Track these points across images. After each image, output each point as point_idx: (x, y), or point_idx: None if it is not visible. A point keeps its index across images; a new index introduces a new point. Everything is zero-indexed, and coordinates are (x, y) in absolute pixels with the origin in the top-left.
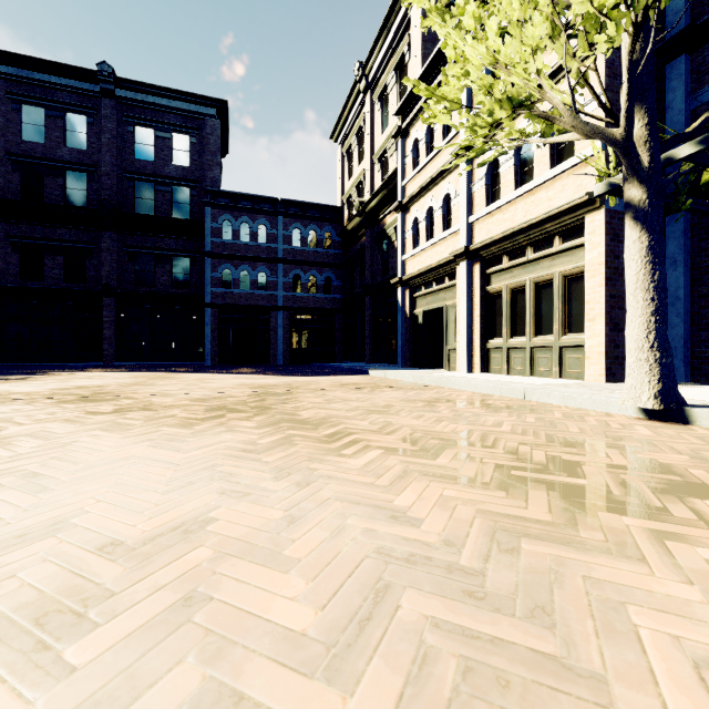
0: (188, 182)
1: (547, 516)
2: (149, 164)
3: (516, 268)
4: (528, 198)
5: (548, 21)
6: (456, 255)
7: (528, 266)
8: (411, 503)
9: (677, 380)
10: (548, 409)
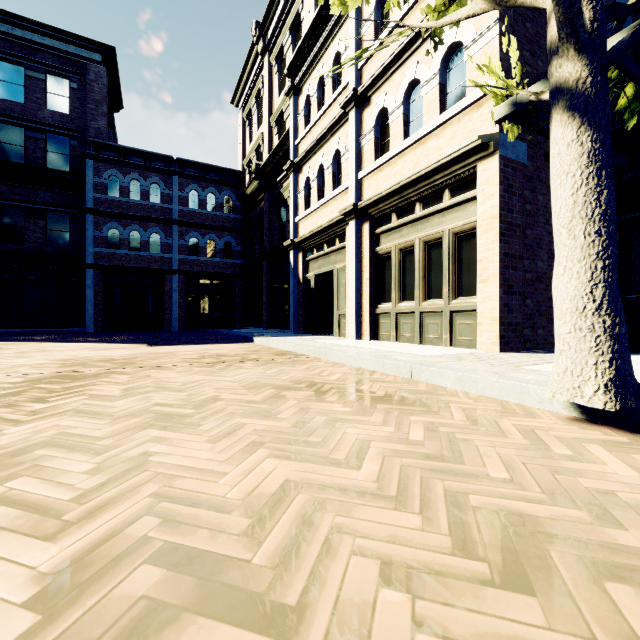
0: (67, 130)
1: None
2: (16, 106)
3: (405, 227)
4: (418, 149)
5: None
6: (346, 213)
7: (418, 224)
8: None
9: None
10: (443, 399)
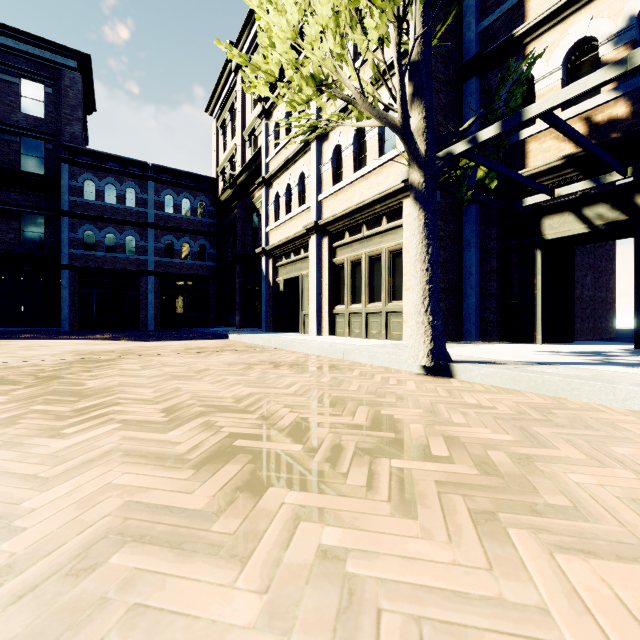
0: (42, 134)
1: (204, 502)
2: None
3: (355, 243)
4: (363, 182)
5: (347, 11)
6: (308, 229)
7: (364, 242)
8: (47, 502)
9: (471, 340)
10: (354, 368)
